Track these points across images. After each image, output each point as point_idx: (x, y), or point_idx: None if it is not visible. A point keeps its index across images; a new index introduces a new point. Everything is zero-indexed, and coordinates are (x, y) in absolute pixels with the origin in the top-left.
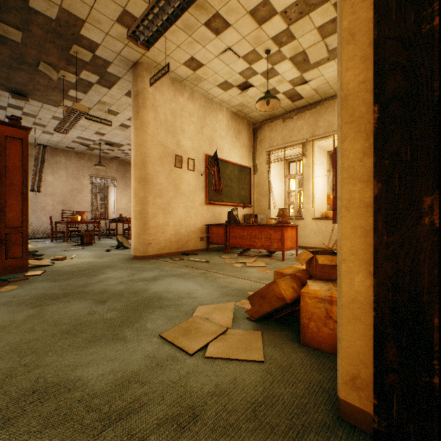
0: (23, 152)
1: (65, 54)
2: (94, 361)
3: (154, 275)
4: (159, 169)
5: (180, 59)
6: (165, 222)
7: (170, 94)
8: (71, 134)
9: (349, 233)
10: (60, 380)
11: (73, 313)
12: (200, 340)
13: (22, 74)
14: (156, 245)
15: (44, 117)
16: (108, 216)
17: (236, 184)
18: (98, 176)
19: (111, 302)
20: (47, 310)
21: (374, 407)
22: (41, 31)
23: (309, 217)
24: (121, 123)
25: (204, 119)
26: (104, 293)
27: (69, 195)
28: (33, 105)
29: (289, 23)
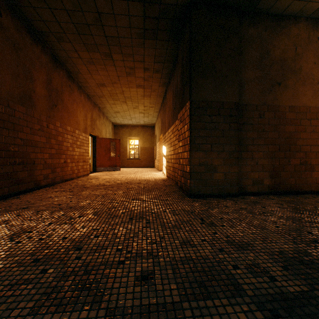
0: None
1: None
2: None
3: None
4: None
5: None
6: None
7: None
8: None
9: (91, 160)
10: None
11: None
12: None
13: None
14: None
15: None
16: None
17: None
18: None
19: None
20: None
21: (92, 169)
22: None
23: None
24: None
25: None
26: None
27: None
28: None
29: None
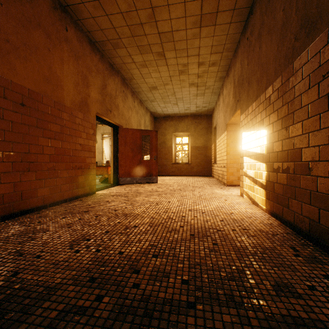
0: None
1: None
2: None
3: None
4: None
5: None
6: None
7: None
8: None
9: (112, 166)
10: None
11: None
12: None
13: None
14: None
15: None
16: None
17: None
18: None
19: None
20: None
21: (113, 180)
22: None
23: None
24: None
25: None
26: None
27: None
28: None
29: None
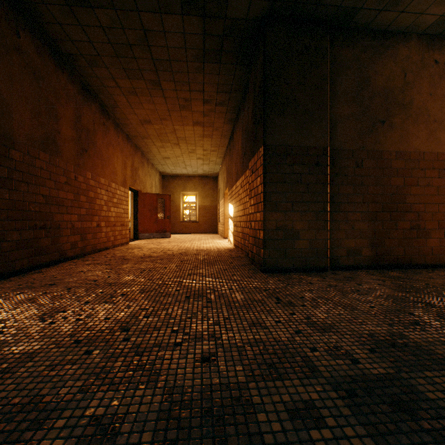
0: None
1: None
2: None
3: None
4: None
5: None
6: None
7: None
8: None
9: (132, 224)
10: None
11: None
12: None
13: None
14: None
15: None
16: None
17: None
18: None
19: None
20: None
21: (133, 236)
22: None
23: None
24: None
25: None
26: None
27: None
28: None
29: None
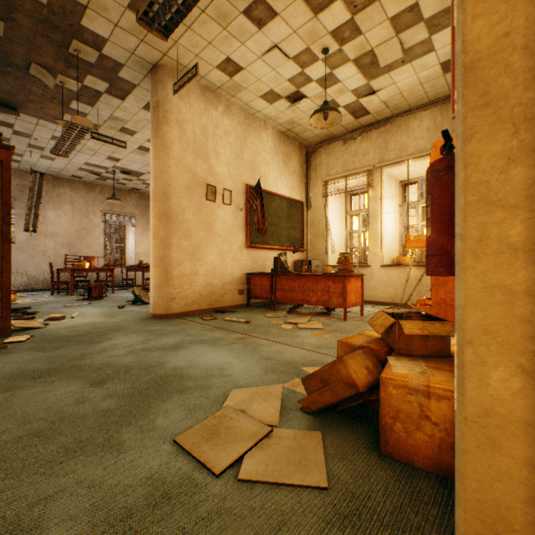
0: (3, 179)
1: (63, 52)
2: (66, 488)
3: (176, 341)
4: (186, 202)
5: (213, 60)
6: (194, 271)
7: (200, 106)
8: (77, 160)
9: (480, 297)
10: (5, 527)
11: (55, 401)
12: (232, 449)
13: (9, 80)
14: (182, 300)
15: (41, 137)
16: (125, 263)
17: (285, 222)
18: (113, 213)
19: (111, 383)
20: (19, 396)
21: None
22: (29, 20)
23: (377, 264)
24: (140, 145)
25: (244, 139)
26: (105, 368)
27: (76, 236)
28: (26, 121)
29: (353, 12)
